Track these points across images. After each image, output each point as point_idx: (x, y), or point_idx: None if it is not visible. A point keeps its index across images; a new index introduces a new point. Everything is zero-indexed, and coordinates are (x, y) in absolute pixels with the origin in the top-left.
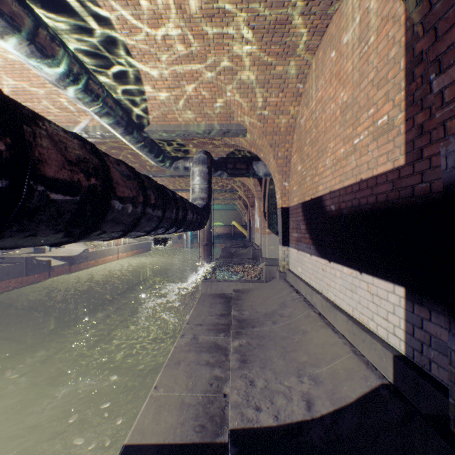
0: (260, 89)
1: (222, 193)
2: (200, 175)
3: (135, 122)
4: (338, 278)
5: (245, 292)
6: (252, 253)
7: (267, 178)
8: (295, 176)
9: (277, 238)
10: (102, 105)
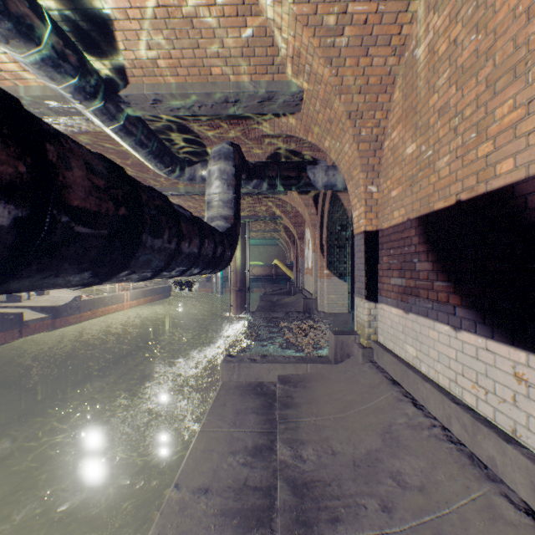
0: None
1: (260, 223)
2: (222, 177)
3: (101, 77)
4: None
5: (300, 385)
6: (303, 304)
7: (327, 195)
8: (396, 170)
9: (341, 283)
10: None
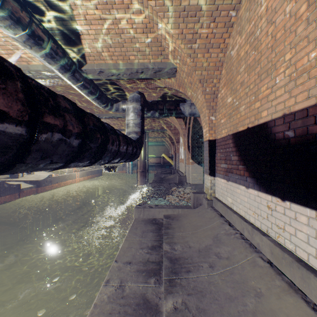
0: (192, 18)
1: (154, 133)
2: (134, 111)
3: (72, 60)
4: (302, 224)
5: (175, 219)
6: (178, 179)
7: (191, 118)
8: (223, 109)
9: (199, 167)
10: (29, 32)
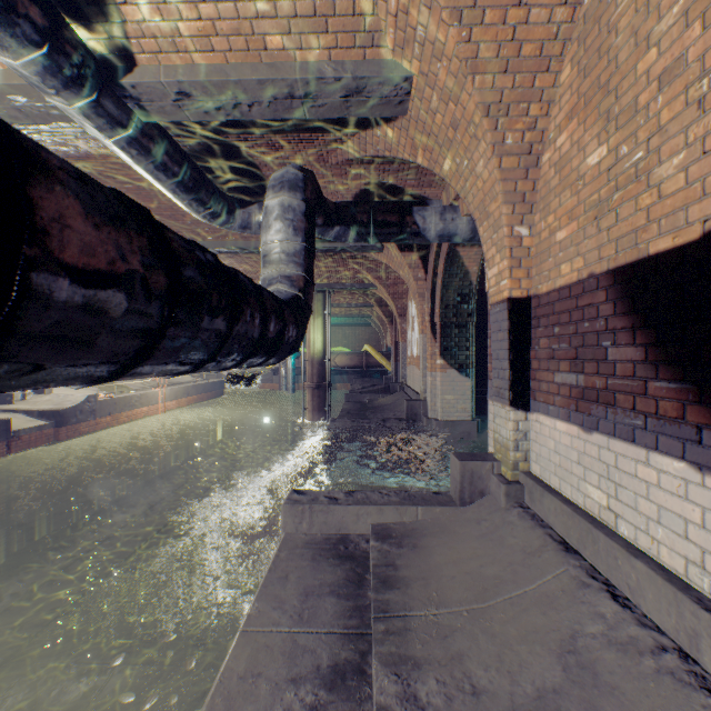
0: None
1: (345, 294)
2: (285, 216)
3: (90, 53)
4: None
5: (407, 543)
6: (406, 408)
7: (441, 250)
8: (567, 195)
9: (461, 378)
10: None
